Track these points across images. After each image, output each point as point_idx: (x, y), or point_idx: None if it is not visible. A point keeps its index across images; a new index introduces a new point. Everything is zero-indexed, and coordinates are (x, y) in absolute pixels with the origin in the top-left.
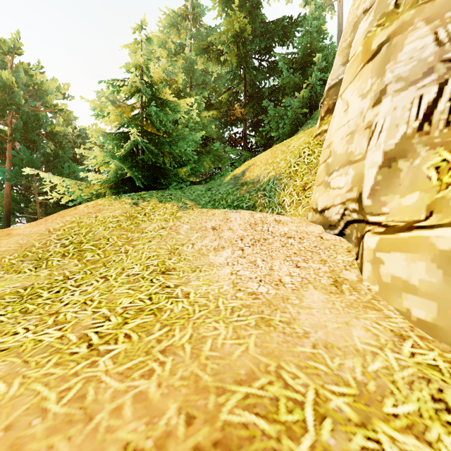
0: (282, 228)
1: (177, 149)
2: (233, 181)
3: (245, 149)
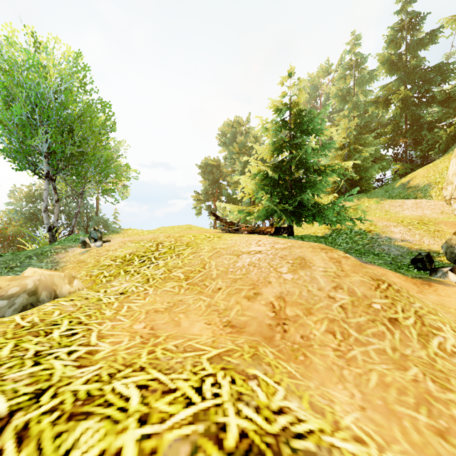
0: (428, 203)
1: (368, 174)
2: (402, 186)
3: (406, 161)
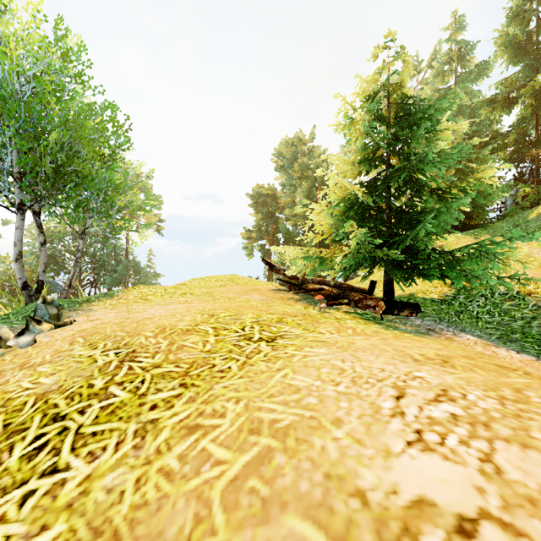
0: None
1: (488, 200)
2: None
3: (538, 182)
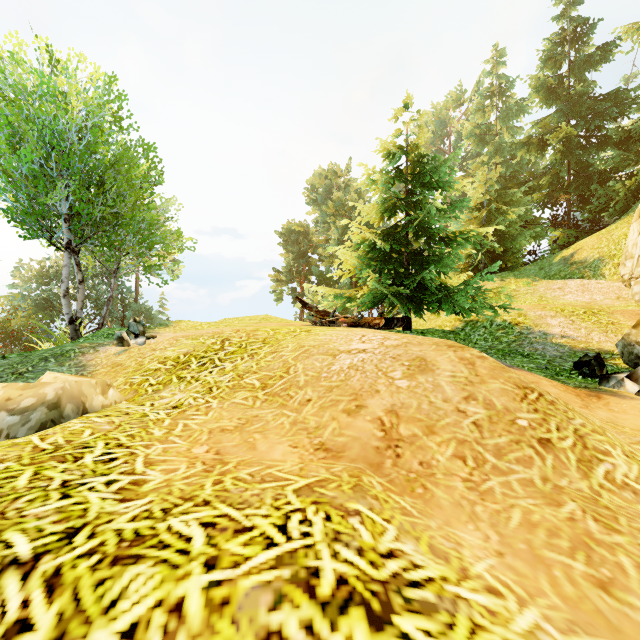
0: (599, 285)
1: (516, 244)
2: (563, 262)
3: (569, 226)
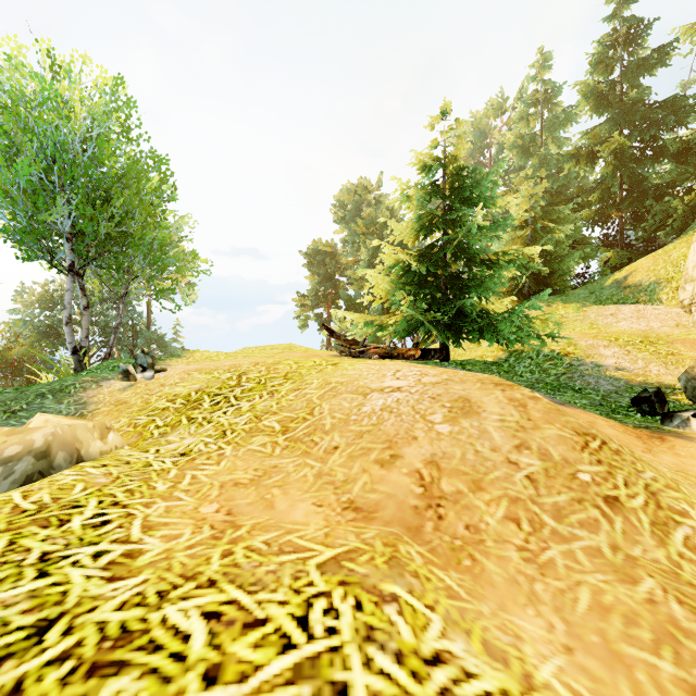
0: (656, 311)
1: (564, 265)
2: (615, 285)
3: (621, 245)
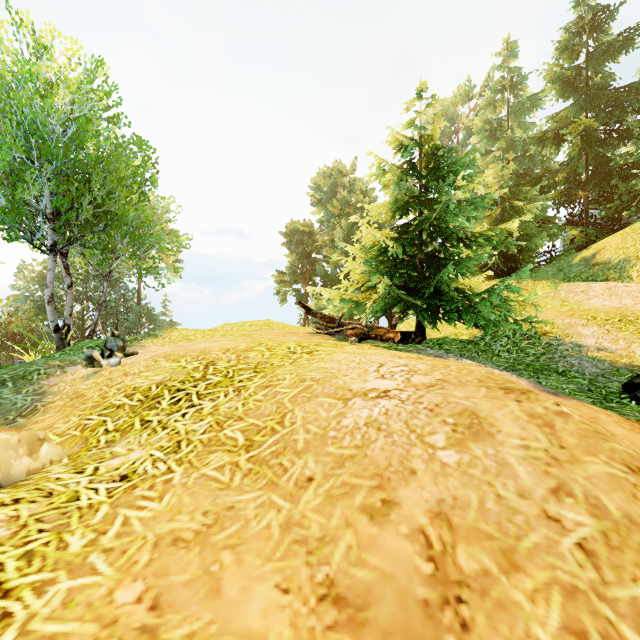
0: (628, 289)
1: (533, 244)
2: (583, 263)
3: (587, 224)
